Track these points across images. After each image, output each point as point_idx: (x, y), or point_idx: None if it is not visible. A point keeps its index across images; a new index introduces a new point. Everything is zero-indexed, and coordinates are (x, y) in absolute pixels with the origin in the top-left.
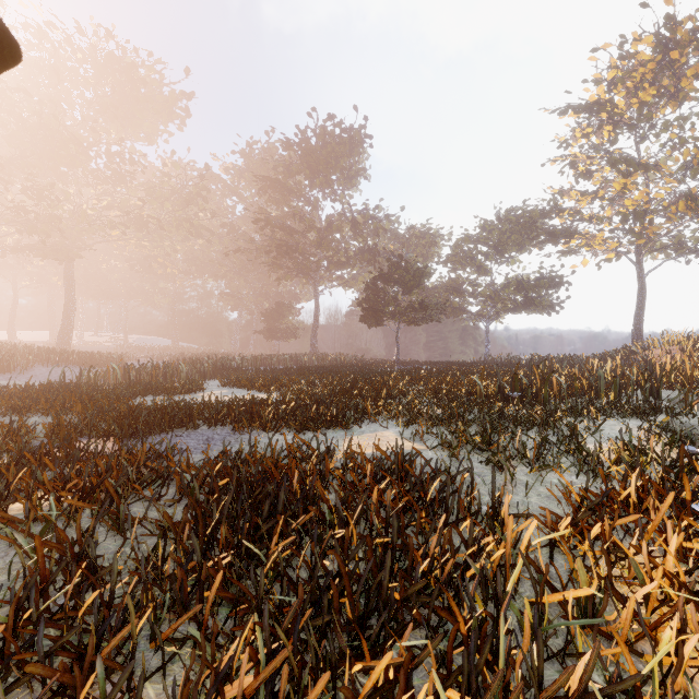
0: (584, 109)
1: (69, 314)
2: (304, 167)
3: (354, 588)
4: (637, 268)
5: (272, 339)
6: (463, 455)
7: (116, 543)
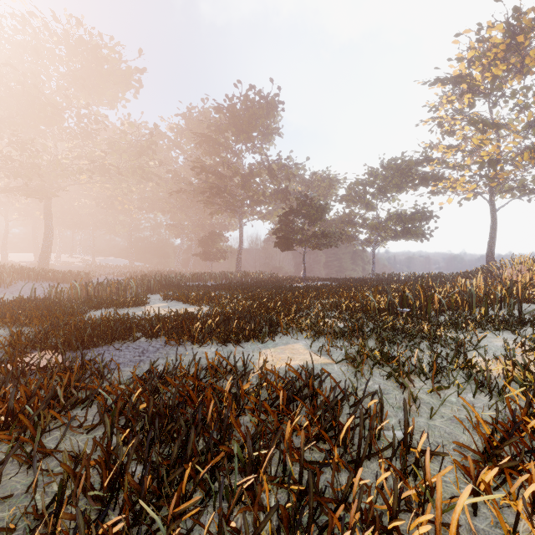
0: (449, 81)
1: (48, 240)
2: (231, 126)
3: None
4: (490, 205)
5: (206, 260)
6: (365, 370)
7: (25, 481)
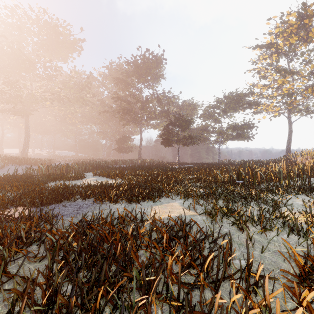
0: (264, 47)
1: (26, 140)
2: (135, 73)
3: None
4: (288, 119)
5: (120, 152)
6: (218, 219)
7: None
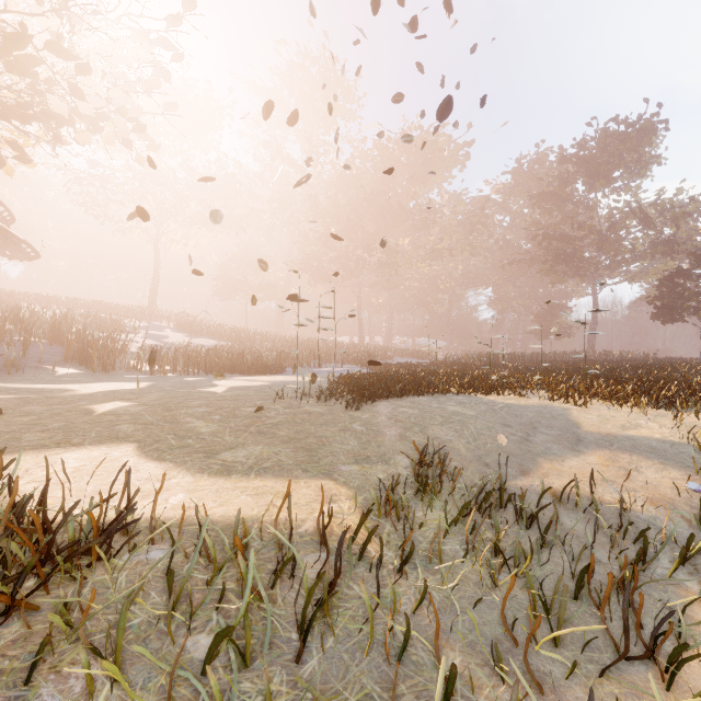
0: None
1: (391, 324)
2: (581, 175)
3: None
4: None
5: (544, 338)
6: None
7: None
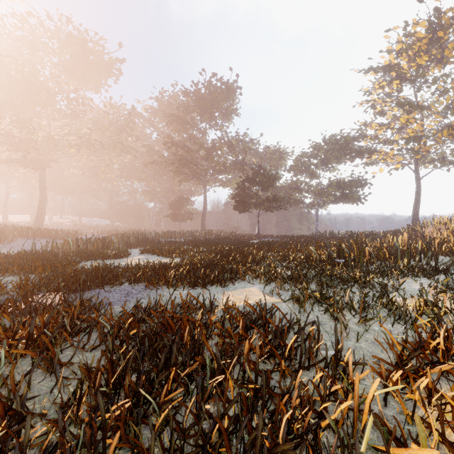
0: (381, 70)
1: (42, 204)
2: (196, 108)
3: (231, 429)
4: (415, 174)
5: (176, 220)
6: (308, 307)
7: (48, 384)
